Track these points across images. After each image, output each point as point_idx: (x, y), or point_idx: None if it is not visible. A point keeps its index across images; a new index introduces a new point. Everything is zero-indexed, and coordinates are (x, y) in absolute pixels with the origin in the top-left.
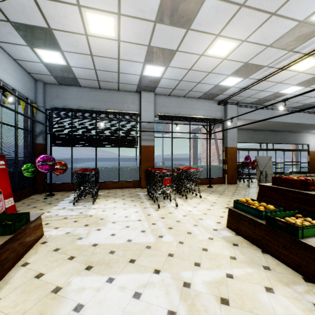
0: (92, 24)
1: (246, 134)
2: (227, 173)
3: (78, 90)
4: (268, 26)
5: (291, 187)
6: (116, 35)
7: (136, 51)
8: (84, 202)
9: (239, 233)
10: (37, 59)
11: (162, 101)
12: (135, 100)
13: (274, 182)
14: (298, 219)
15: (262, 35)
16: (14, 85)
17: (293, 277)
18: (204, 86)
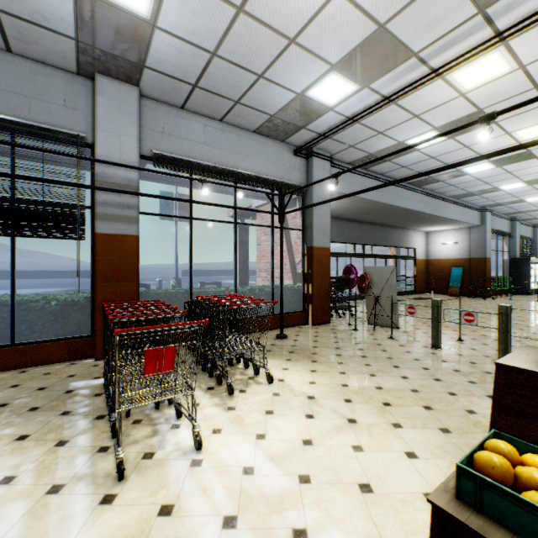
0: None
1: (335, 226)
2: (312, 302)
3: None
4: None
5: None
6: None
7: None
8: None
9: None
10: None
11: (163, 118)
12: (77, 97)
13: None
14: None
15: None
16: None
17: None
18: (271, 94)
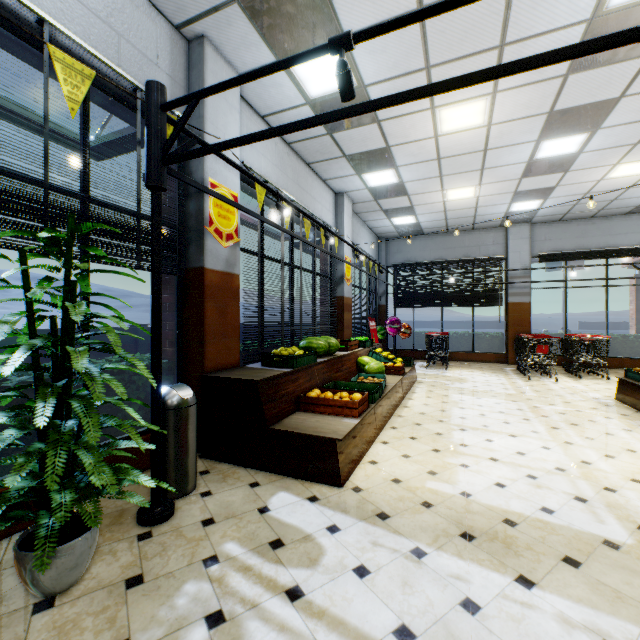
0: (451, 195)
1: None
2: None
3: (420, 240)
4: None
5: None
6: (475, 195)
7: (498, 198)
8: (435, 368)
9: (624, 401)
10: (389, 224)
11: (545, 232)
12: (498, 238)
13: None
14: None
15: None
16: (369, 253)
17: None
18: (627, 201)
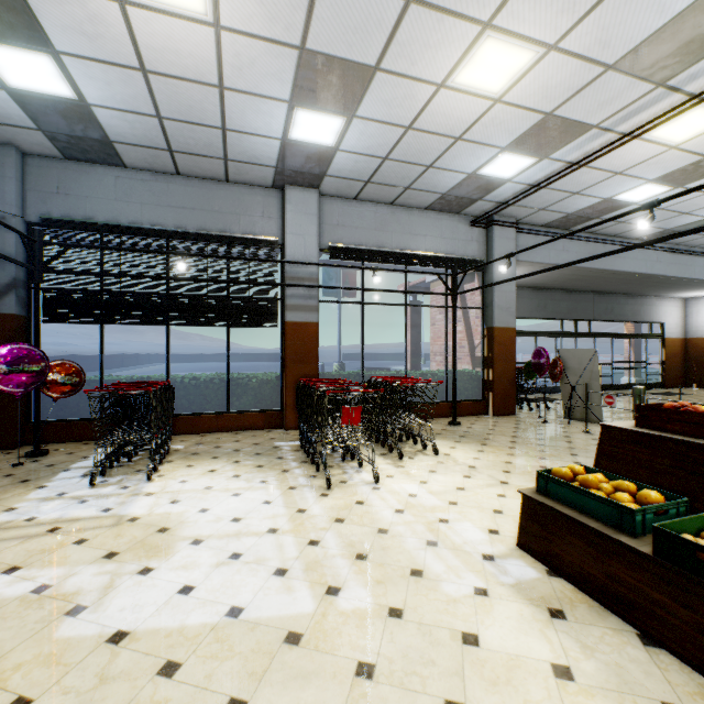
0: None
1: (532, 298)
2: (493, 390)
3: (119, 177)
4: (619, 5)
5: (696, 435)
6: (208, 7)
7: (267, 64)
8: (125, 474)
9: (559, 568)
10: None
11: (338, 212)
12: (271, 207)
13: (644, 420)
14: None
15: (600, 33)
16: None
17: None
18: (441, 178)
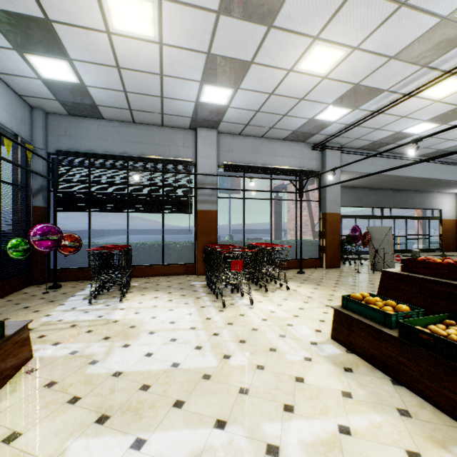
0: (116, 14)
1: (353, 194)
2: (325, 252)
3: (100, 125)
4: (394, 25)
5: (433, 275)
6: (156, 34)
7: (188, 62)
8: (107, 298)
9: (352, 348)
10: (31, 73)
11: (229, 143)
12: (188, 141)
13: (405, 267)
14: (450, 328)
15: (384, 39)
16: None
17: (450, 431)
18: (292, 121)
